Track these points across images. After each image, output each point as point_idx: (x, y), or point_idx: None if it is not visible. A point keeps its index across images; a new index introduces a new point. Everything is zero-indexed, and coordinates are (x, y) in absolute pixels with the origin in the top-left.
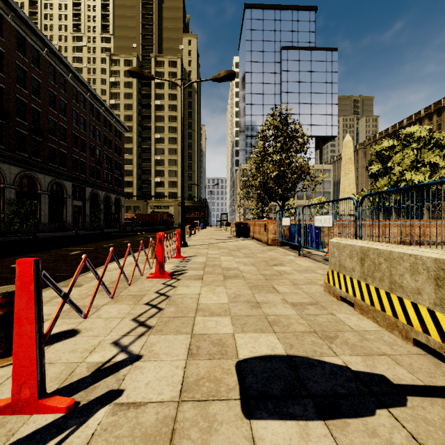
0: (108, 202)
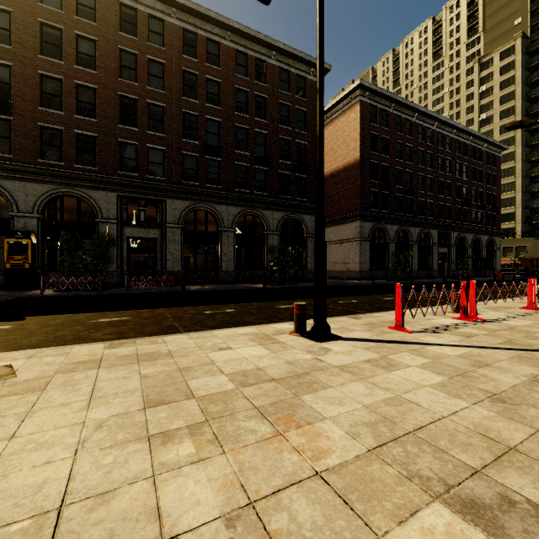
0: (477, 246)
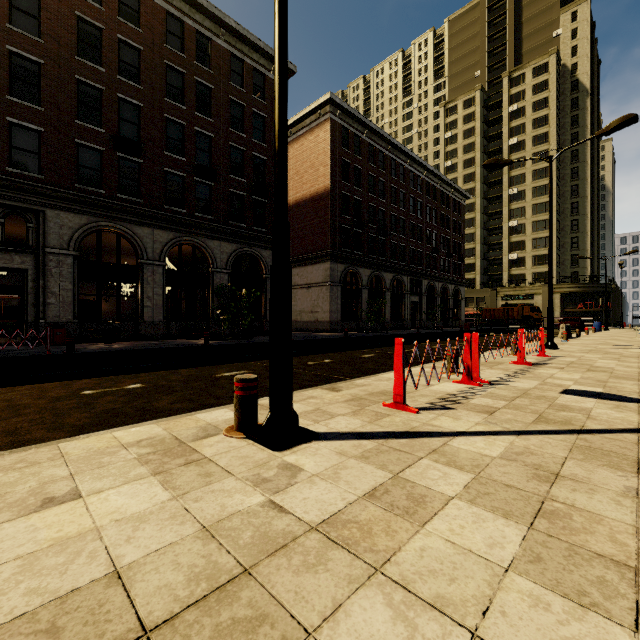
0: (445, 295)
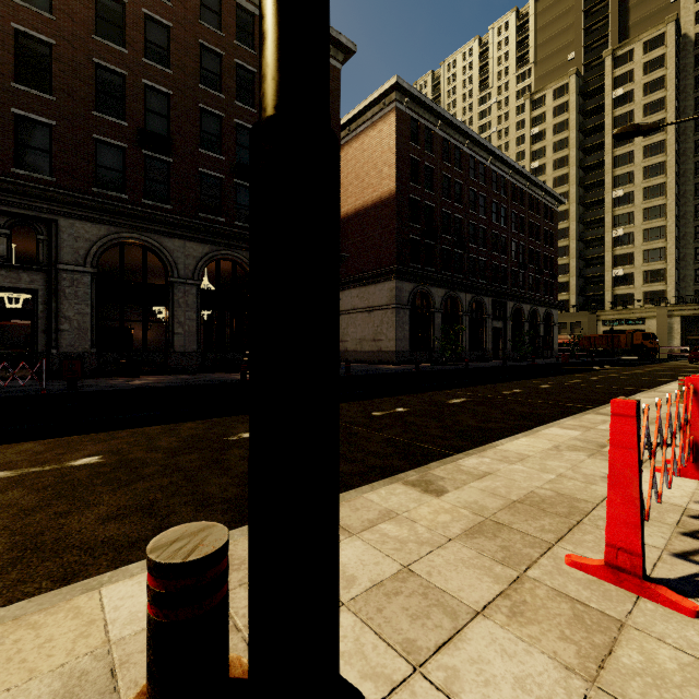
0: (534, 320)
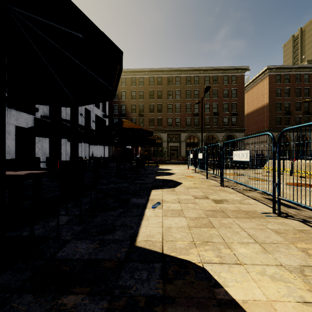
0: None
